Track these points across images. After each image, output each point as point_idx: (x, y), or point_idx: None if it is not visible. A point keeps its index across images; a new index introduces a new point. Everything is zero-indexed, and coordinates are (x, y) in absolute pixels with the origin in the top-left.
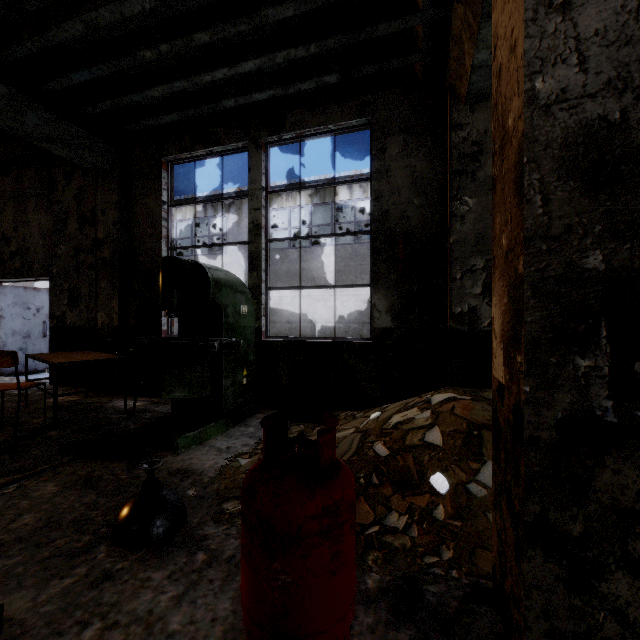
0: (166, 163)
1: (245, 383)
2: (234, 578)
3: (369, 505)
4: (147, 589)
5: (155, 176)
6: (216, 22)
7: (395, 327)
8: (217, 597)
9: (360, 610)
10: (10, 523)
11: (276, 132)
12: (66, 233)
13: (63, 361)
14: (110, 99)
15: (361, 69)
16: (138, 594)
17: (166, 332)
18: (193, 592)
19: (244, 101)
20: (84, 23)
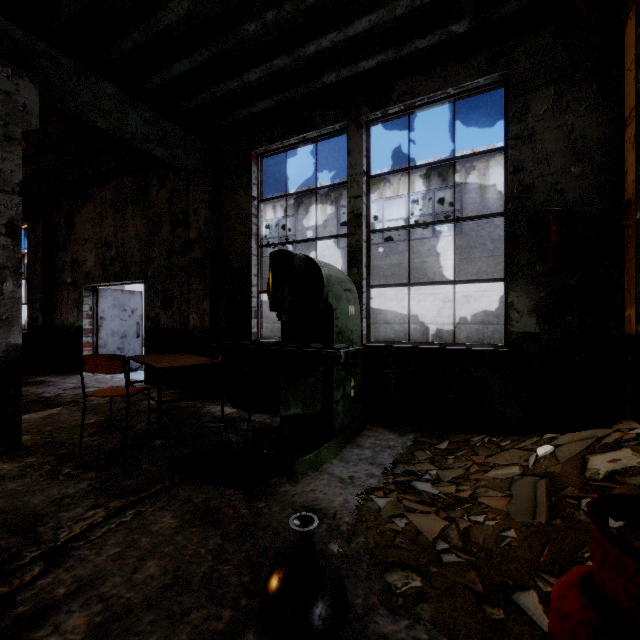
0: (256, 156)
1: (352, 395)
2: None
3: None
4: None
5: (245, 171)
6: None
7: (542, 332)
8: None
9: None
10: (134, 572)
11: (381, 106)
12: (160, 236)
13: (166, 366)
14: (207, 90)
15: (503, 7)
16: None
17: (256, 334)
18: None
19: (347, 73)
20: None
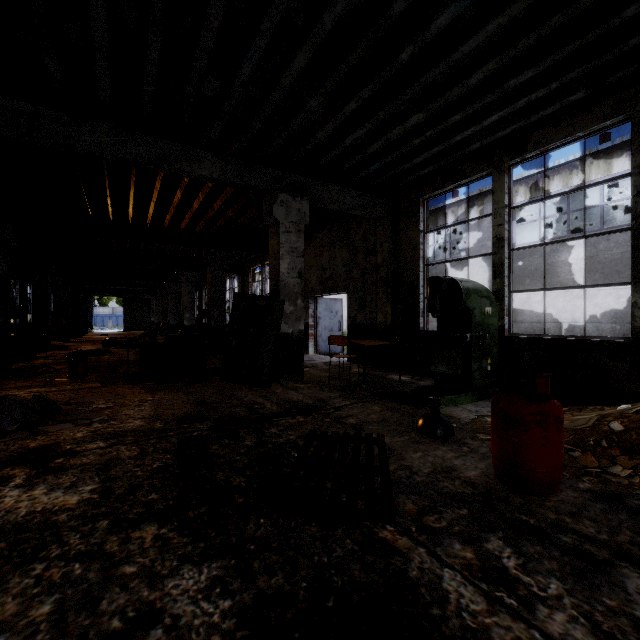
0: (422, 201)
1: (489, 370)
2: (486, 460)
3: (595, 458)
4: (439, 450)
5: (415, 213)
6: (467, 105)
7: None
8: (476, 462)
9: (569, 490)
10: (367, 416)
11: (518, 155)
12: (357, 262)
13: (367, 344)
14: (390, 172)
15: (613, 77)
16: (435, 450)
17: (422, 328)
18: (463, 457)
19: (488, 141)
20: (383, 141)
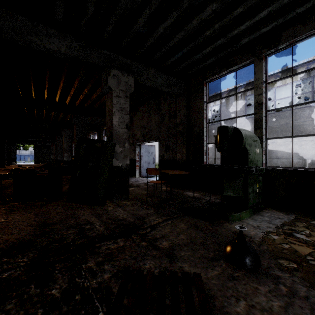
0: (205, 83)
1: (257, 191)
2: None
3: None
4: (260, 294)
5: (201, 90)
6: None
7: None
8: None
9: None
10: (177, 236)
11: (274, 46)
12: (164, 122)
13: (172, 173)
14: (186, 61)
15: None
16: (256, 294)
17: (205, 162)
18: (292, 309)
19: (254, 36)
20: (184, 31)
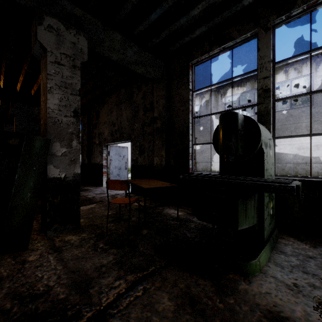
0: (191, 66)
1: (271, 213)
2: None
3: None
4: None
5: (185, 75)
6: None
7: None
8: None
9: None
10: None
11: (286, 11)
12: (138, 117)
13: (148, 187)
14: (167, 28)
15: None
16: None
17: (191, 169)
18: None
19: None
20: None
